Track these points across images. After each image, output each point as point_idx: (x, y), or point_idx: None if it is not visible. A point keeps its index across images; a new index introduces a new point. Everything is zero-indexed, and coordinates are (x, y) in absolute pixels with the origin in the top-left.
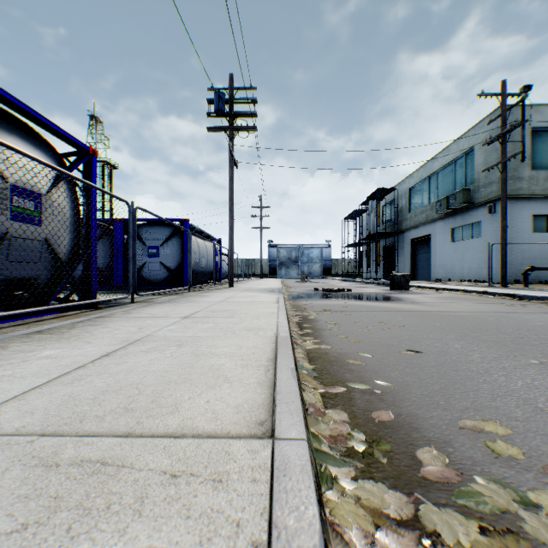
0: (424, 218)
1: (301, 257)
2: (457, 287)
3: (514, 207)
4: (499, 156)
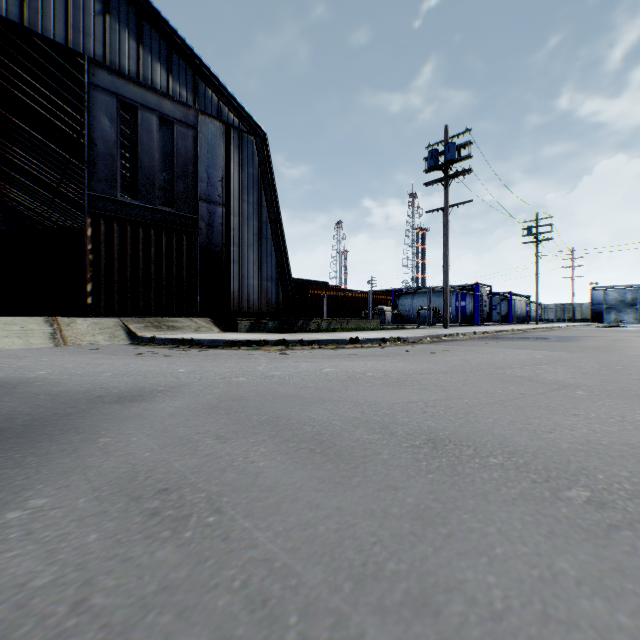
0: None
1: (639, 299)
2: None
3: None
4: None
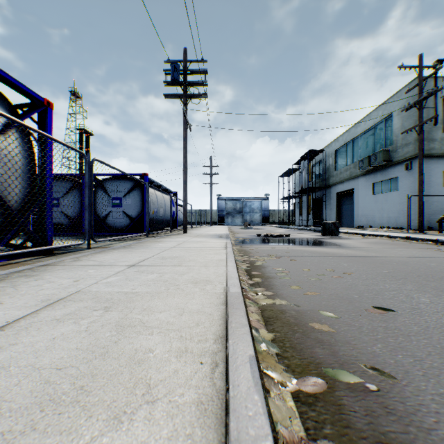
0: (348, 175)
1: (244, 208)
2: (381, 233)
3: (427, 164)
4: (415, 120)
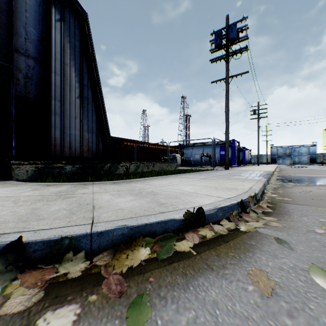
0: None
1: (293, 152)
2: None
3: None
4: None
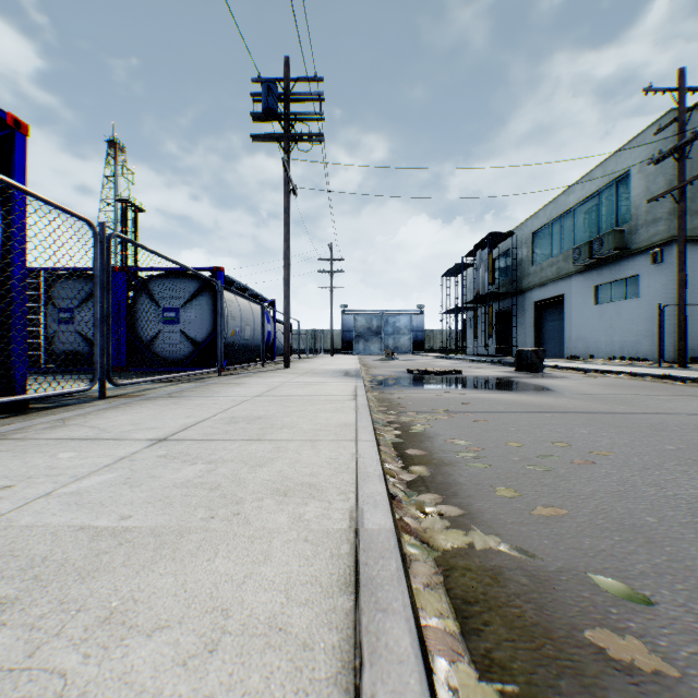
0: (554, 273)
1: (385, 326)
2: (614, 367)
3: (690, 254)
4: (669, 181)
